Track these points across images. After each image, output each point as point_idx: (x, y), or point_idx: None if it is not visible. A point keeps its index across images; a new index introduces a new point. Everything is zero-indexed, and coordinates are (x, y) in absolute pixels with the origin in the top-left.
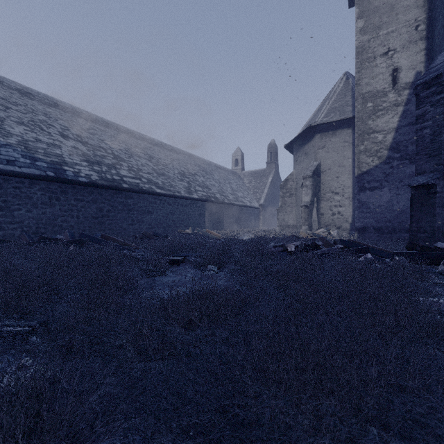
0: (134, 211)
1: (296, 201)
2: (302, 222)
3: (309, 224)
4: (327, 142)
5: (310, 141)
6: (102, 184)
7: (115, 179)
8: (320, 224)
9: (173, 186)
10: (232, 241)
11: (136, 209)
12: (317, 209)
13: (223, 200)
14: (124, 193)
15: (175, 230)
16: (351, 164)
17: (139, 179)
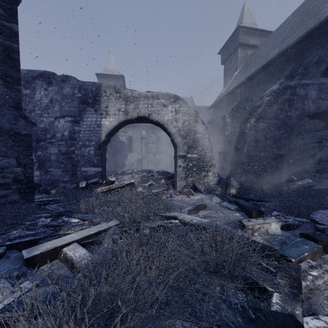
0: None
1: None
2: None
3: None
4: None
5: None
6: None
7: None
8: None
9: None
10: None
11: None
12: None
13: None
14: None
15: None
16: None
17: None
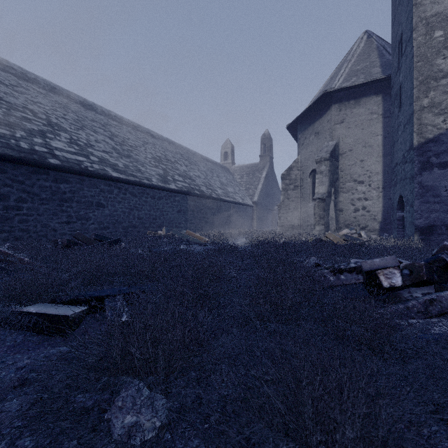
0: (73, 202)
1: (302, 195)
2: (315, 220)
3: (325, 223)
4: (347, 115)
5: (323, 115)
6: (3, 154)
7: (37, 150)
8: (338, 223)
9: (140, 171)
10: (222, 250)
11: (75, 199)
12: (335, 204)
13: (210, 194)
14: (53, 173)
15: (142, 232)
16: (381, 143)
17: (84, 156)
